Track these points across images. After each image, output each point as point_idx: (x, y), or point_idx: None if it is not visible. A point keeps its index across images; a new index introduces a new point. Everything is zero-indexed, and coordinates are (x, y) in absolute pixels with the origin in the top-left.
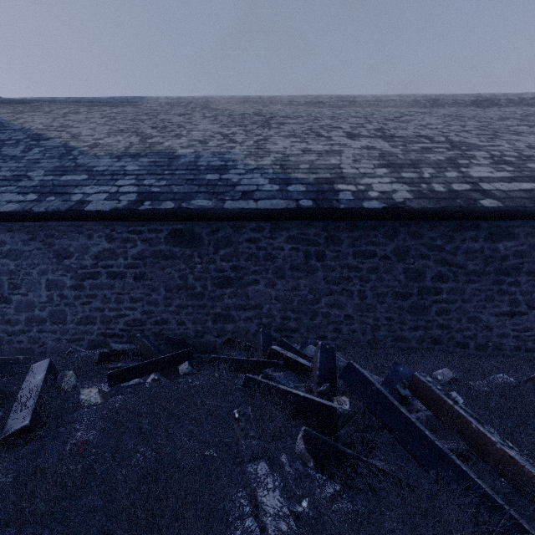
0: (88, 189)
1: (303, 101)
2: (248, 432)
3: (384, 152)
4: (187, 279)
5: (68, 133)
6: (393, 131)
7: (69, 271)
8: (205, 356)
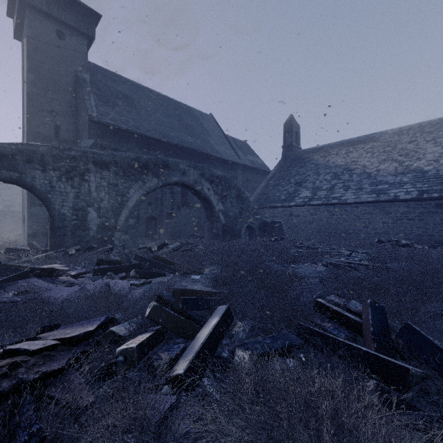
0: (393, 191)
1: None
2: None
3: None
4: None
5: (359, 165)
6: None
7: (390, 218)
8: None
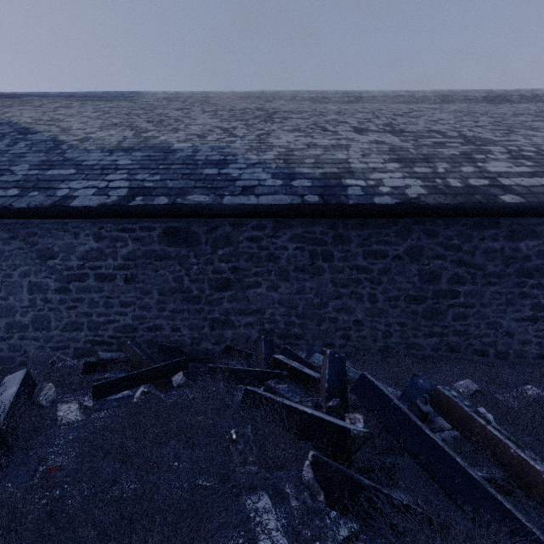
0: (75, 184)
1: (308, 97)
2: (247, 457)
3: (394, 147)
4: (183, 281)
5: (57, 127)
6: (402, 126)
7: (54, 272)
8: (202, 365)
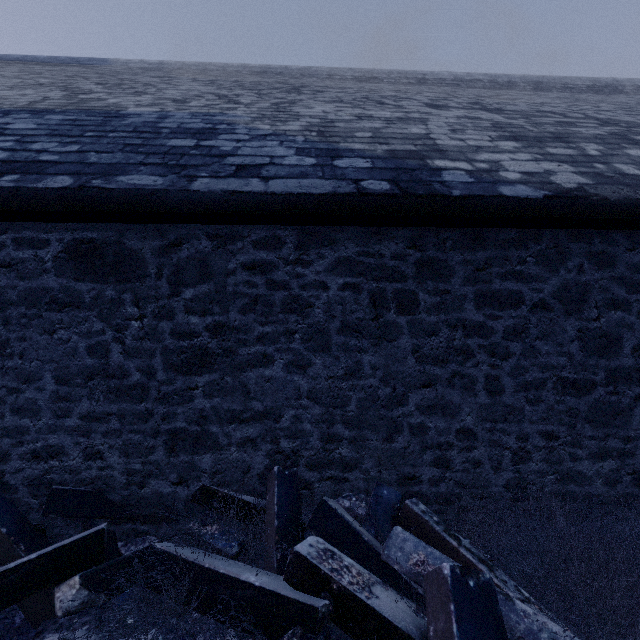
0: None
1: (351, 75)
2: None
3: (499, 122)
4: (108, 354)
5: None
6: (497, 105)
7: None
8: (149, 528)
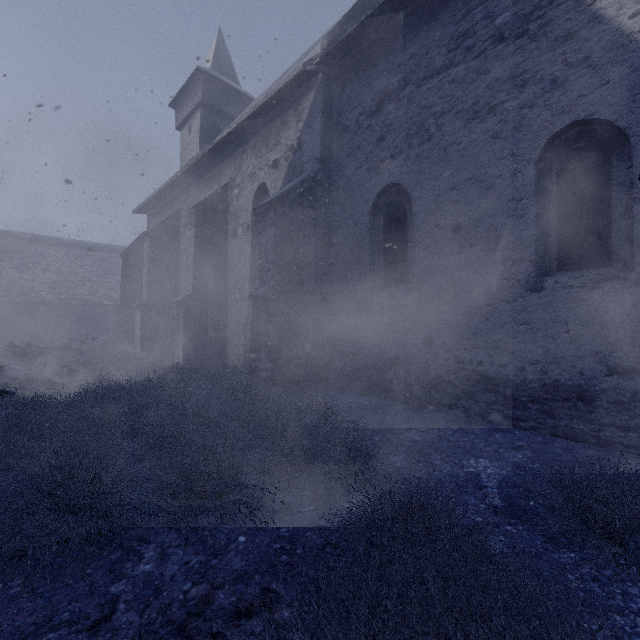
0: None
1: (28, 237)
2: None
3: (53, 281)
4: None
5: None
6: (65, 269)
7: None
8: None
